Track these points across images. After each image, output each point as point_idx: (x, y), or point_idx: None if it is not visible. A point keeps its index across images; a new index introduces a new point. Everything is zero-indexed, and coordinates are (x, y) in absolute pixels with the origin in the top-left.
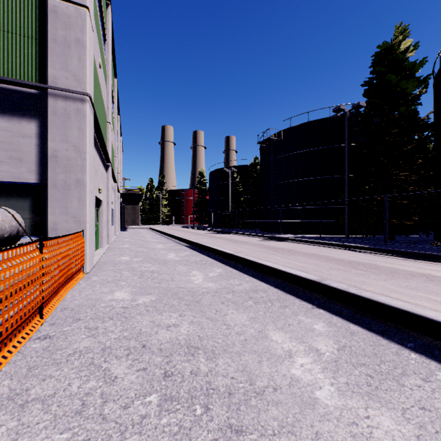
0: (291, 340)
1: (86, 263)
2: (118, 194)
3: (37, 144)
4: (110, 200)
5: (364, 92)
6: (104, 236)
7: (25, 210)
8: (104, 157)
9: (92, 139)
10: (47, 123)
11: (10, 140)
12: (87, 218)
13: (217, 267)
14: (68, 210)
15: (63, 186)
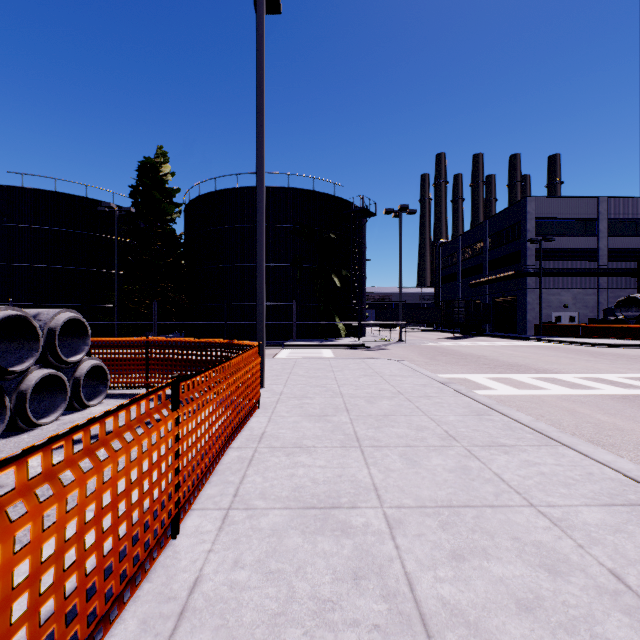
0: None
1: None
2: None
3: None
4: None
5: (132, 193)
6: None
7: None
8: None
9: None
10: None
11: None
12: None
13: None
14: None
15: None
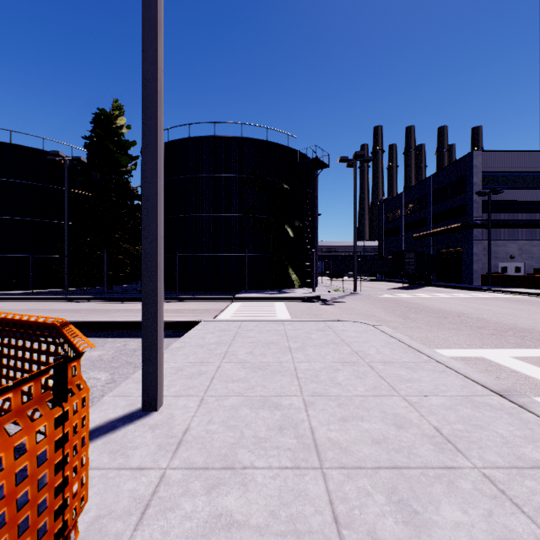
0: None
1: None
2: None
3: None
4: None
5: (86, 145)
6: None
7: None
8: None
9: None
10: None
11: None
12: None
13: None
14: None
15: None
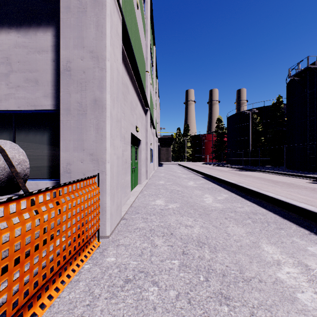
0: None
1: (105, 222)
2: (156, 139)
3: (53, 59)
4: (148, 140)
5: None
6: (143, 172)
7: (44, 146)
8: (143, 100)
9: (119, 51)
10: (59, 25)
11: (26, 59)
12: (107, 155)
13: (298, 235)
14: (83, 144)
15: (77, 110)
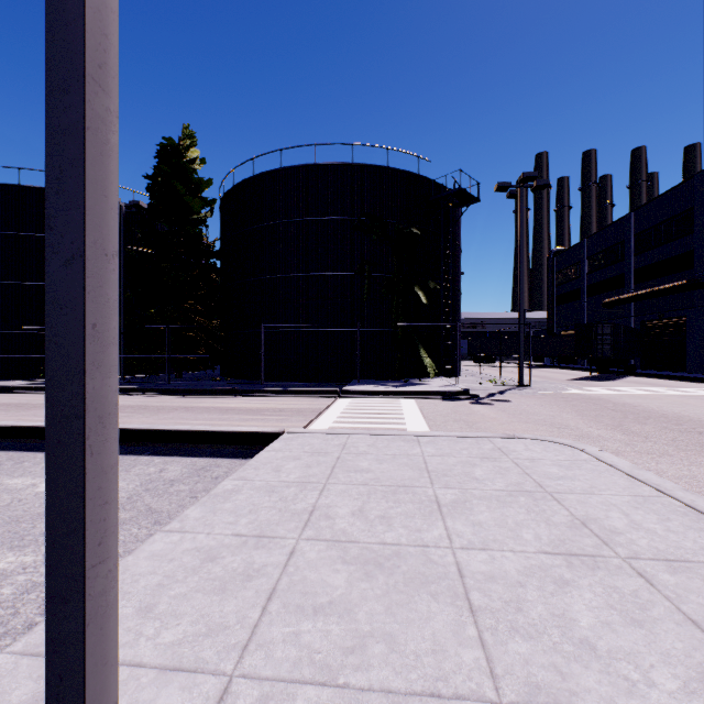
0: (35, 479)
1: None
2: None
3: None
4: None
5: (149, 187)
6: None
7: None
8: None
9: None
10: None
11: None
12: None
13: None
14: None
15: None
